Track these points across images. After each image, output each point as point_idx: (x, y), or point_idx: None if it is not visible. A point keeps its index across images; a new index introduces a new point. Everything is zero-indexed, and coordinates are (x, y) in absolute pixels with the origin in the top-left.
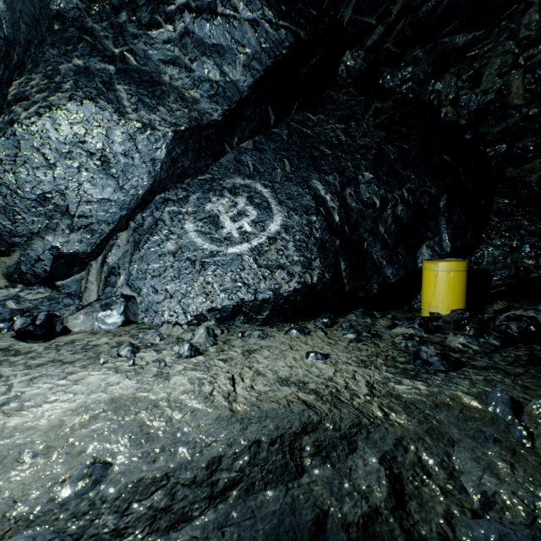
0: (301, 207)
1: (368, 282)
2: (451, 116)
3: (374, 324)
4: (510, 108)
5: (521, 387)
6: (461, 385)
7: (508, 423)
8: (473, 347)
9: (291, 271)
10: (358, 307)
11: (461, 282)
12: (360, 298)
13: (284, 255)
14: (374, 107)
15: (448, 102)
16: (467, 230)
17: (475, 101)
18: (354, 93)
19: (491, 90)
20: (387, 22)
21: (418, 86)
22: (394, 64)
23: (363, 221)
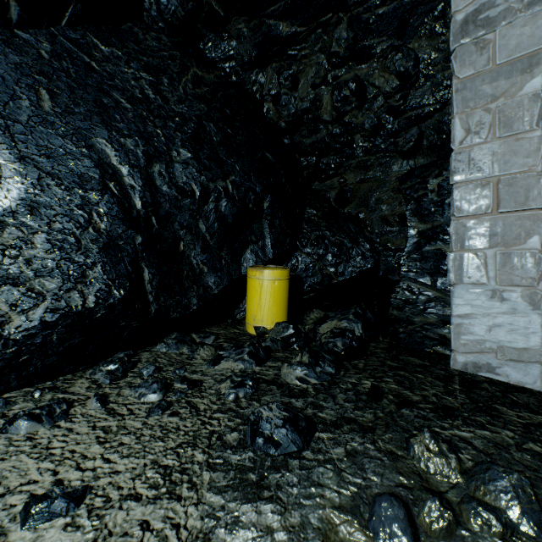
0: (71, 175)
1: (185, 296)
2: (273, 114)
3: (193, 357)
4: (320, 123)
5: (389, 458)
6: (328, 487)
7: None
8: (312, 381)
9: (37, 288)
10: (173, 329)
11: (284, 292)
12: (174, 319)
13: (22, 257)
14: (194, 72)
15: (271, 98)
16: (286, 236)
17: (294, 104)
18: (168, 43)
19: (306, 100)
20: None
21: (242, 69)
22: (217, 30)
23: (179, 213)
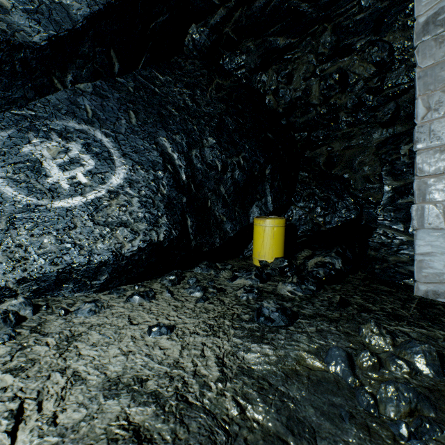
0: (148, 162)
1: (211, 237)
2: (273, 103)
3: (218, 276)
4: (310, 106)
5: (344, 335)
6: (302, 342)
7: (351, 386)
8: (298, 294)
9: (135, 229)
10: (203, 259)
11: (281, 235)
12: (205, 252)
13: (127, 211)
14: (216, 82)
15: (271, 92)
16: (283, 194)
17: (289, 94)
18: (199, 65)
19: (299, 90)
20: (228, 6)
21: (249, 74)
22: (232, 49)
23: (208, 181)
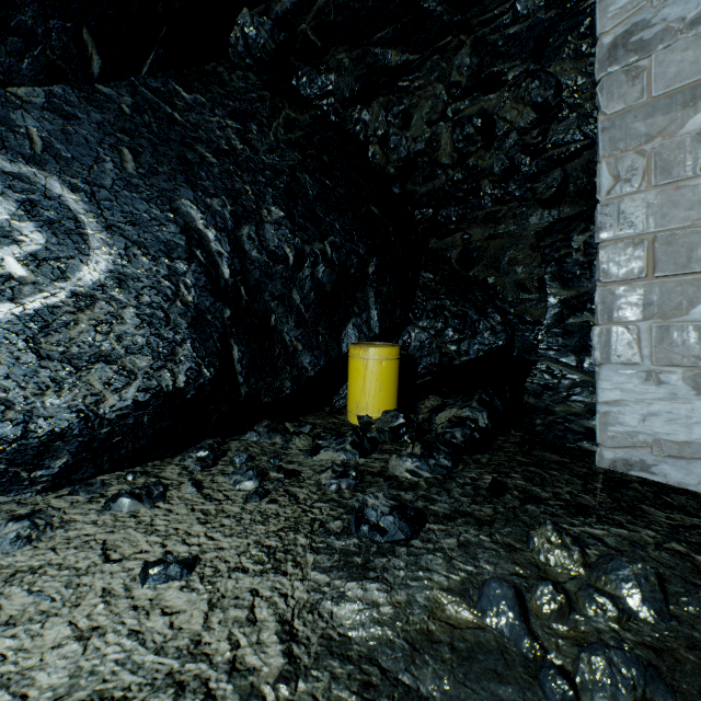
0: (157, 243)
1: (277, 378)
2: (380, 159)
3: (288, 447)
4: (438, 167)
5: (505, 549)
6: (437, 572)
7: (527, 657)
8: (424, 474)
9: (128, 366)
10: (263, 417)
11: (393, 374)
12: (265, 405)
13: (113, 333)
14: (286, 115)
15: (377, 140)
16: (396, 307)
17: (406, 146)
18: (256, 83)
19: (421, 140)
20: None
21: (342, 107)
22: (313, 62)
23: (271, 281)
